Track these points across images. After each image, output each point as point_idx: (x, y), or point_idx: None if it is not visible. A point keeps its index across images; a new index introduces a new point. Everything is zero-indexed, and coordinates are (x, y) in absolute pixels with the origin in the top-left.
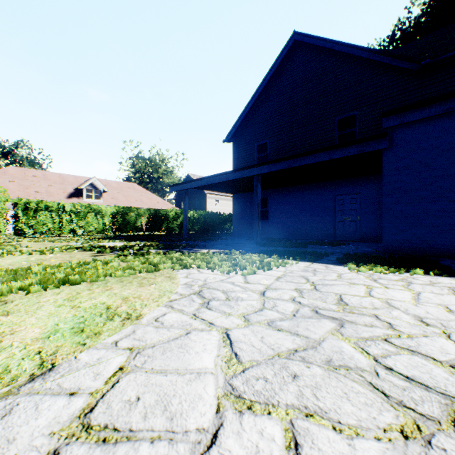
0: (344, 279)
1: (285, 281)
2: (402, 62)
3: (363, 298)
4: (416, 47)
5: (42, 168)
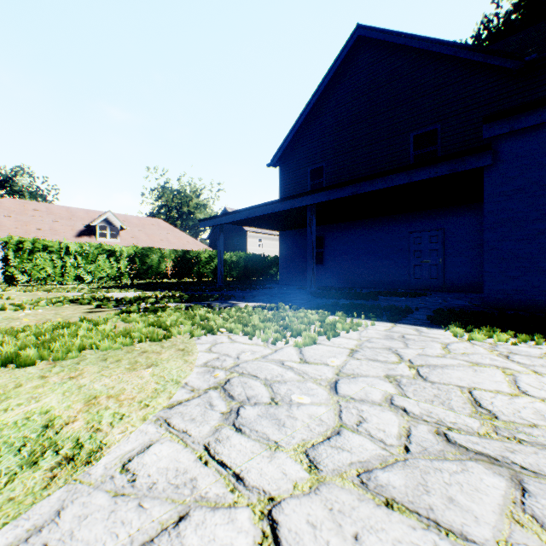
0: (457, 355)
1: (365, 358)
2: (498, 59)
3: (514, 398)
4: (513, 43)
5: (46, 201)
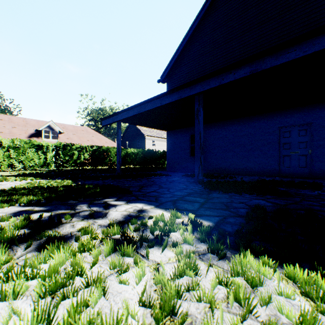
0: None
1: None
2: None
3: None
4: None
5: (12, 115)
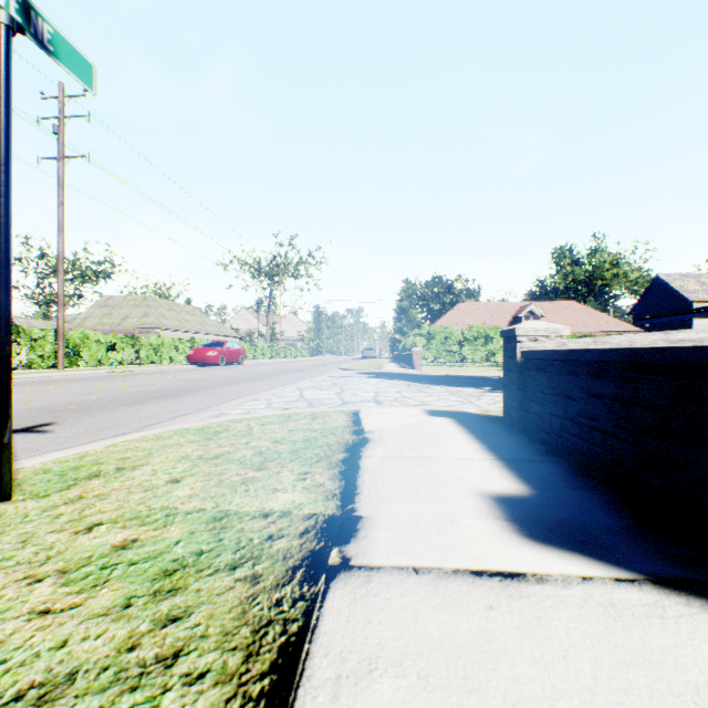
0: None
1: None
2: None
3: None
4: None
5: (474, 298)
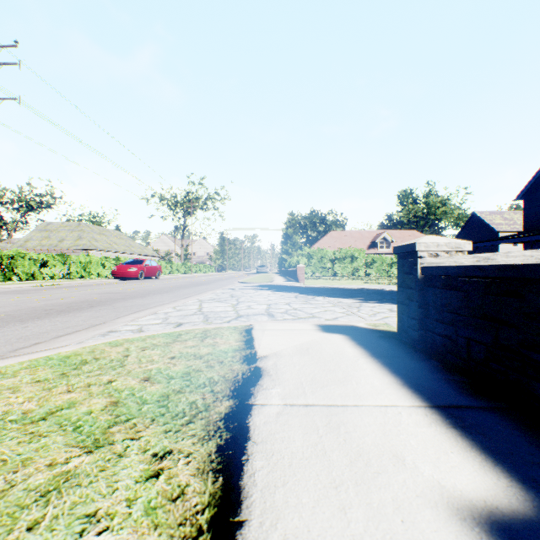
0: None
1: None
2: None
3: None
4: None
5: (342, 227)
